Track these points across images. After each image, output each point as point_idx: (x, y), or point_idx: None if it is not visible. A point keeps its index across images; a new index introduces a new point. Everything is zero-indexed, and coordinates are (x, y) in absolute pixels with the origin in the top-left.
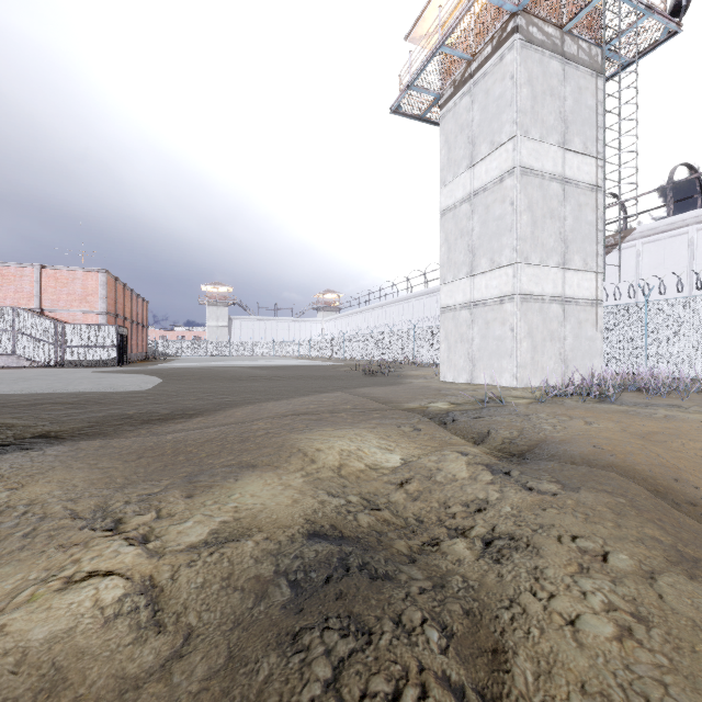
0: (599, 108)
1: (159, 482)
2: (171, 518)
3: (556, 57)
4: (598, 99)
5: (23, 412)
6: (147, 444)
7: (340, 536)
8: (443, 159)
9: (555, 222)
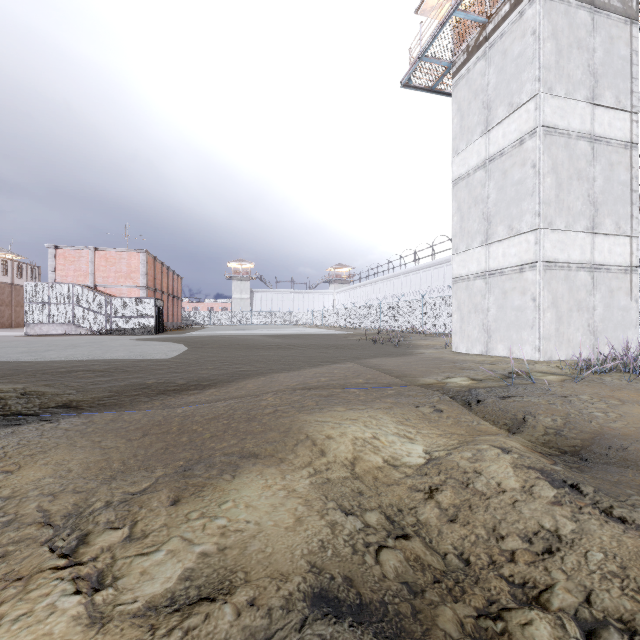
0: (634, 57)
1: (152, 472)
2: (142, 541)
3: (584, 6)
4: (632, 48)
5: (57, 380)
6: (156, 419)
7: (358, 603)
8: (455, 128)
9: (583, 183)
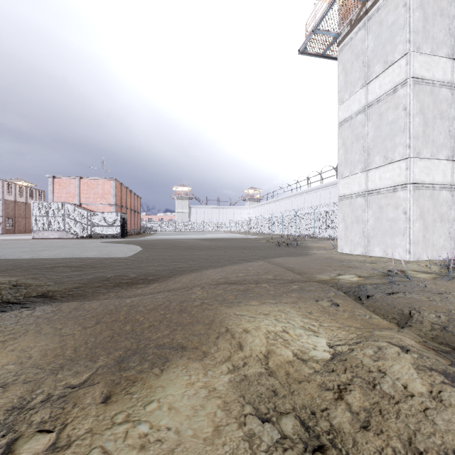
0: None
1: (94, 363)
2: (64, 453)
3: None
4: None
5: (43, 274)
6: (109, 308)
7: None
8: (341, 83)
9: (445, 121)
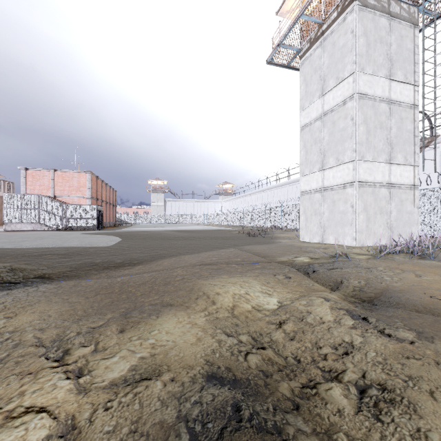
0: (416, 49)
1: (104, 316)
2: (104, 352)
3: (384, 15)
4: (415, 43)
5: (33, 260)
6: (103, 284)
7: (233, 379)
8: (302, 92)
9: (383, 131)
